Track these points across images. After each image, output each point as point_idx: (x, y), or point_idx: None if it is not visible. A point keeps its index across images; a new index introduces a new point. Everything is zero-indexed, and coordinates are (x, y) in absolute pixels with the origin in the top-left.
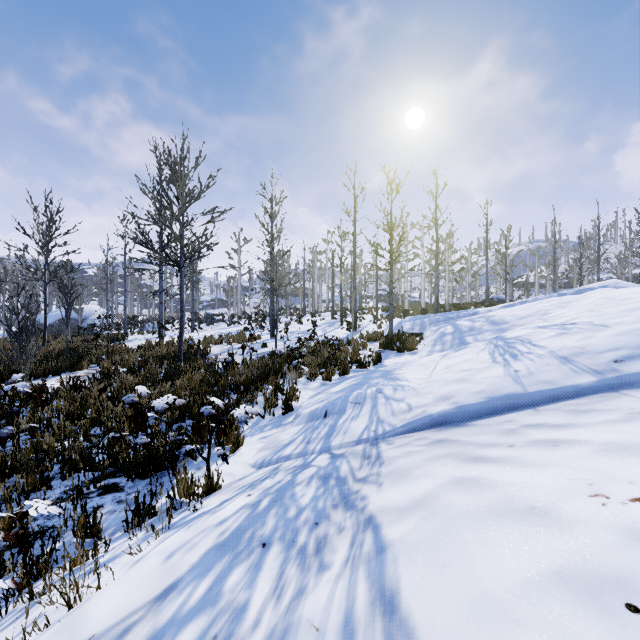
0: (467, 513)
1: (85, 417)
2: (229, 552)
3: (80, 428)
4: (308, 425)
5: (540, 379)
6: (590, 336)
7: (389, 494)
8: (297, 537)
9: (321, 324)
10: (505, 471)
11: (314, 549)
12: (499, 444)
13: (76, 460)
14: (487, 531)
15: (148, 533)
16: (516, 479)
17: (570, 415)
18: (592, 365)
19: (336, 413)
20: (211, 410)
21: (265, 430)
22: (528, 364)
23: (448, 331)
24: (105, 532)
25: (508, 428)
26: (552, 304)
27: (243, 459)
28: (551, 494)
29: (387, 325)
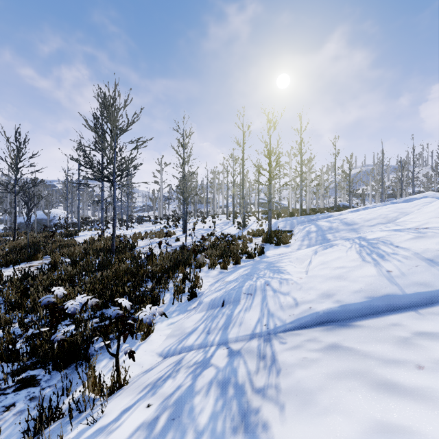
0: None
1: (24, 305)
2: None
3: (14, 318)
4: (208, 313)
5: (414, 280)
6: None
7: (296, 431)
8: None
9: (219, 223)
10: None
11: None
12: (403, 362)
13: (2, 352)
14: None
15: None
16: None
17: None
18: None
19: (232, 303)
20: (119, 311)
21: (173, 316)
22: (398, 265)
23: (312, 230)
24: None
25: (400, 335)
26: (390, 210)
27: (152, 347)
28: None
29: (266, 224)
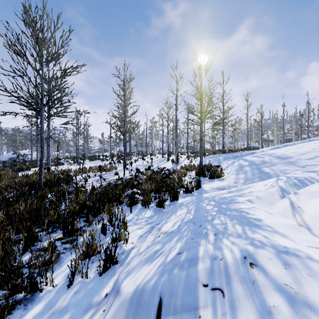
0: None
1: None
2: None
3: None
4: None
5: None
6: None
7: None
8: None
9: (156, 160)
10: None
11: None
12: None
13: None
14: None
15: None
16: None
17: None
18: None
19: (179, 314)
20: None
21: None
22: None
23: (245, 164)
24: None
25: None
26: None
27: None
28: None
29: (195, 161)
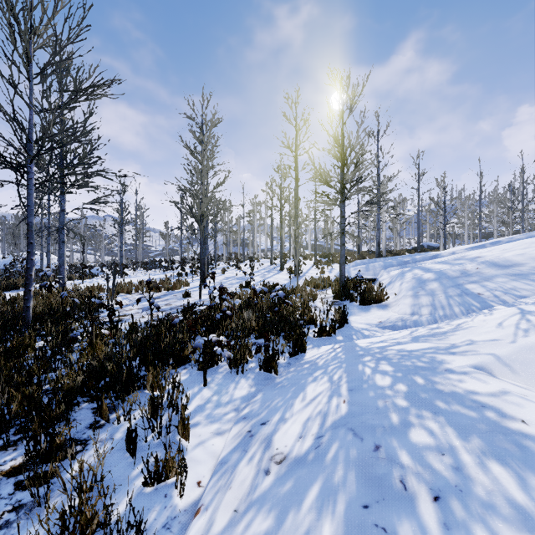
0: None
1: None
2: None
3: None
4: None
5: None
6: None
7: None
8: None
9: (260, 269)
10: None
11: None
12: None
13: None
14: None
15: None
16: None
17: None
18: None
19: None
20: None
21: None
22: None
23: (427, 276)
24: None
25: None
26: None
27: None
28: None
29: (329, 270)
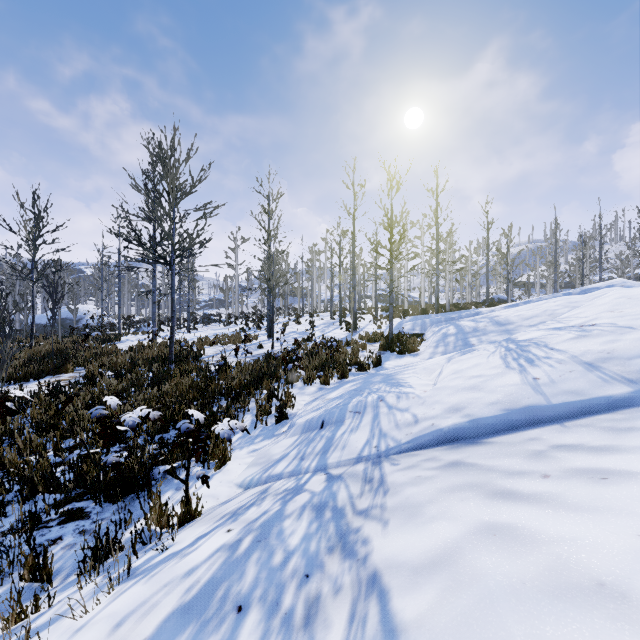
0: (509, 589)
1: (59, 427)
2: (194, 620)
3: (49, 441)
4: (303, 437)
5: (564, 388)
6: (616, 339)
7: (397, 540)
8: (282, 597)
9: (320, 324)
10: (547, 517)
11: (303, 617)
12: (529, 472)
13: (38, 480)
14: (543, 624)
15: (104, 581)
16: (566, 532)
17: (608, 434)
18: (624, 373)
19: (334, 423)
20: (189, 425)
21: (256, 442)
22: (548, 371)
23: (451, 332)
24: (59, 573)
25: (535, 449)
26: (559, 304)
27: (229, 477)
28: (622, 561)
29: (387, 325)
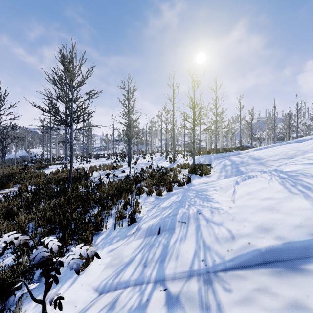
0: None
1: None
2: None
3: None
4: (146, 240)
5: None
6: None
7: None
8: None
9: (155, 159)
10: None
11: None
12: None
13: None
14: None
15: None
16: None
17: None
18: None
19: (167, 230)
20: (44, 254)
21: (114, 242)
22: None
23: (228, 163)
24: None
25: None
26: (288, 148)
27: (89, 279)
28: None
29: (190, 159)
